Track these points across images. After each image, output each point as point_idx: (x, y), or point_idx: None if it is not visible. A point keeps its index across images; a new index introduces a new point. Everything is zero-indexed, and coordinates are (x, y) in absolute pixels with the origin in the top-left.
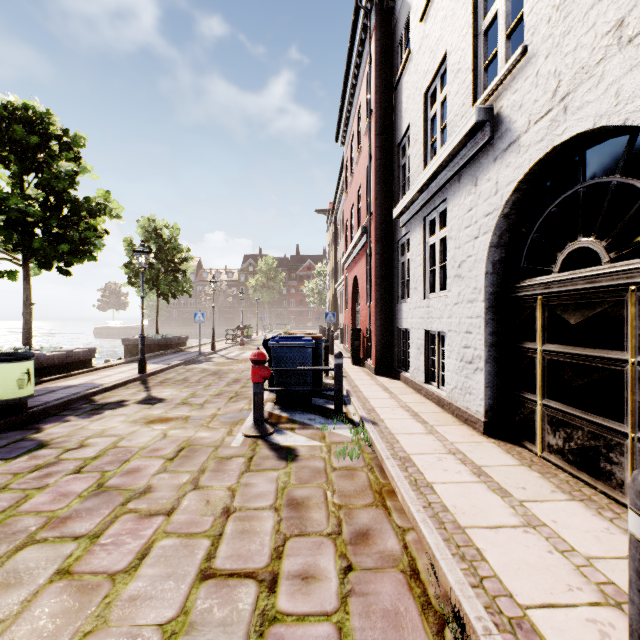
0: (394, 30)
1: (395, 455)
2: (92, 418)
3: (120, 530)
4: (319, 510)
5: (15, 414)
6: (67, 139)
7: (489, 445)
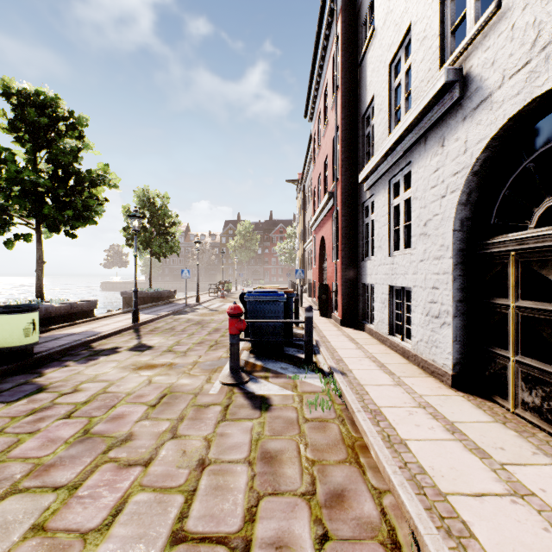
0: (359, 11)
1: (365, 407)
2: (88, 364)
3: (98, 481)
4: (292, 465)
5: (22, 359)
6: (72, 120)
7: (458, 399)
